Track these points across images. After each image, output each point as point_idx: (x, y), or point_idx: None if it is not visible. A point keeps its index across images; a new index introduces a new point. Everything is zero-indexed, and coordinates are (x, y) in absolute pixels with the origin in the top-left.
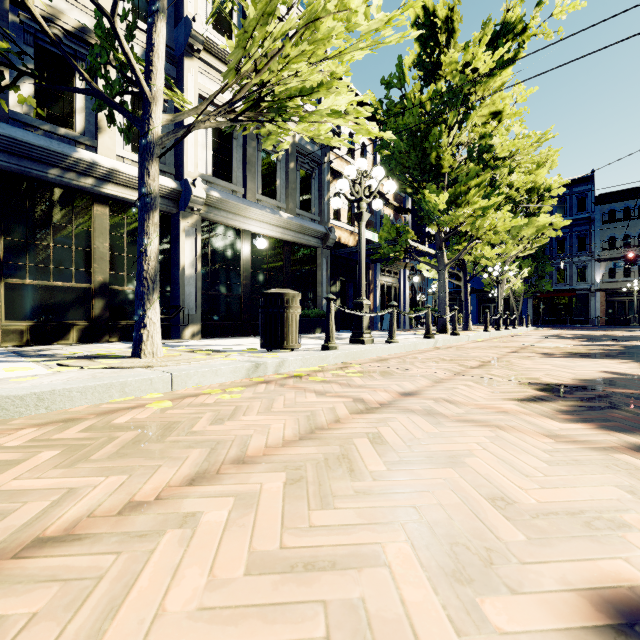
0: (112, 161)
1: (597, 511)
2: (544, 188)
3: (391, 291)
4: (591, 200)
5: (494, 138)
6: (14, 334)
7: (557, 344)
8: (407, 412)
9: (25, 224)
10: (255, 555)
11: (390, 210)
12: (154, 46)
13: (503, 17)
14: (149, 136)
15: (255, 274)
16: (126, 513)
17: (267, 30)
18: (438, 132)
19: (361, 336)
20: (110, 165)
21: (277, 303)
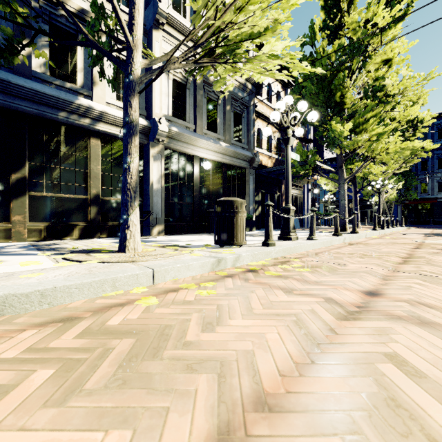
0: (102, 106)
1: None
2: (418, 120)
3: (297, 200)
4: None
5: (386, 79)
6: (35, 232)
7: None
8: (395, 319)
9: (43, 152)
10: None
11: (297, 140)
12: (135, 4)
13: None
14: (131, 76)
15: (202, 188)
16: None
17: None
18: (342, 76)
19: (288, 234)
20: (101, 109)
21: (228, 209)
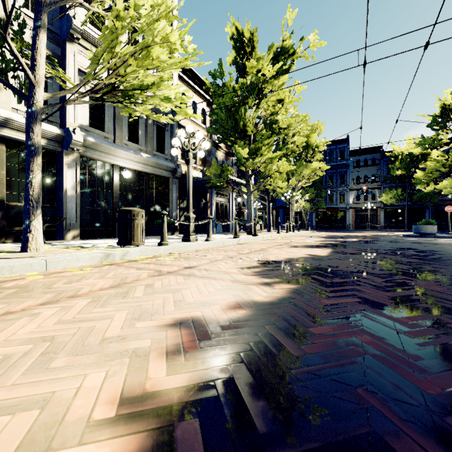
0: (7, 112)
1: (213, 302)
2: (315, 146)
3: (223, 207)
4: (347, 153)
5: (278, 116)
6: None
7: (309, 240)
8: (178, 275)
9: None
10: (61, 321)
11: (222, 154)
12: (37, 49)
13: (281, 44)
14: (33, 107)
15: (123, 195)
16: (5, 315)
17: (112, 54)
18: (244, 109)
19: (189, 237)
20: (6, 115)
21: (127, 216)
